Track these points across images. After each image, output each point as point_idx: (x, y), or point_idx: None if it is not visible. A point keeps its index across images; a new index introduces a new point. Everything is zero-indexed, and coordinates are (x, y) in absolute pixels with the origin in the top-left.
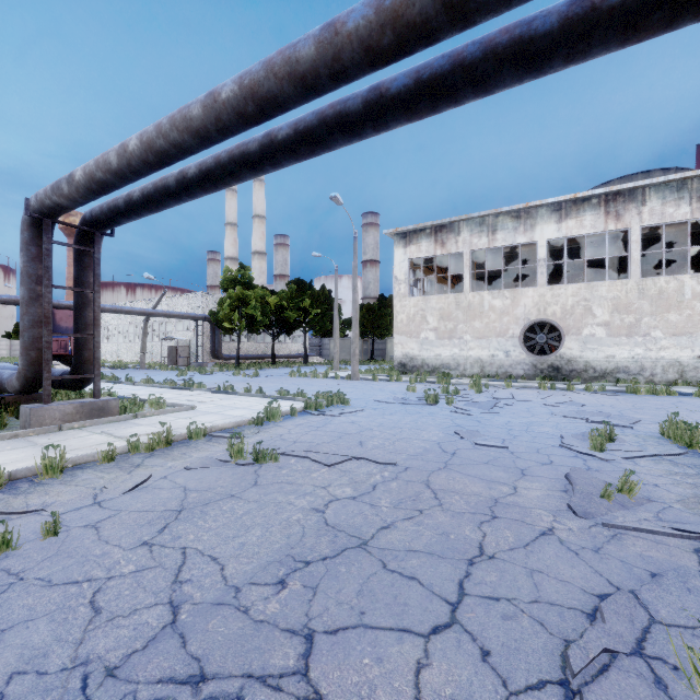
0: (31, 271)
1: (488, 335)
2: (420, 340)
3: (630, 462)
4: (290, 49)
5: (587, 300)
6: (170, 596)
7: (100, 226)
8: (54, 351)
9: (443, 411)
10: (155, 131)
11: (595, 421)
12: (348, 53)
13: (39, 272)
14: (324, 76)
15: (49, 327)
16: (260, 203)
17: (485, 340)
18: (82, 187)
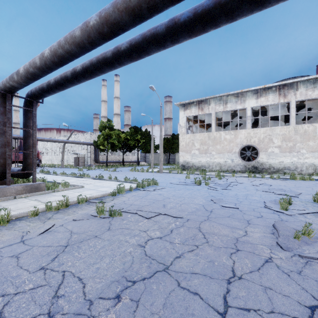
0: (0, 120)
1: (223, 152)
2: (191, 154)
3: (302, 216)
4: None
5: (270, 135)
6: (49, 308)
7: (35, 98)
8: (21, 159)
9: (204, 188)
10: (57, 45)
11: (279, 193)
12: None
13: (5, 120)
14: (144, 8)
15: (9, 147)
16: (117, 91)
17: (222, 154)
18: (23, 76)
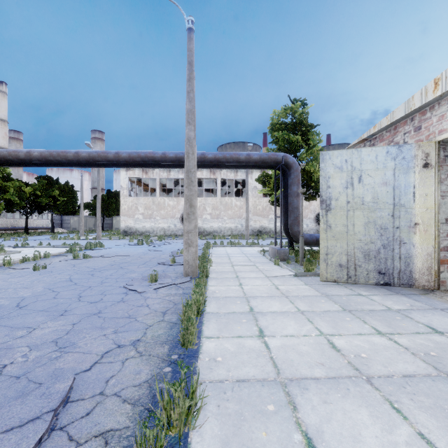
0: None
1: (167, 217)
2: (135, 219)
3: None
4: (106, 154)
5: (204, 204)
6: (91, 268)
7: None
8: None
9: (145, 246)
10: (50, 155)
11: None
12: (122, 160)
13: None
14: (115, 161)
15: None
16: (3, 110)
17: (166, 219)
18: None
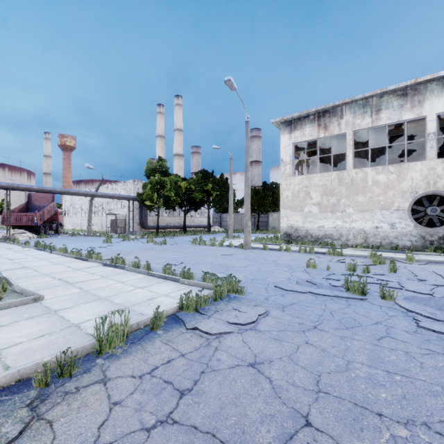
0: None
1: (371, 208)
2: (304, 213)
3: None
4: None
5: None
6: None
7: None
8: (23, 223)
9: (396, 320)
10: None
11: None
12: None
13: None
14: None
15: None
16: (179, 121)
17: (368, 213)
18: None
